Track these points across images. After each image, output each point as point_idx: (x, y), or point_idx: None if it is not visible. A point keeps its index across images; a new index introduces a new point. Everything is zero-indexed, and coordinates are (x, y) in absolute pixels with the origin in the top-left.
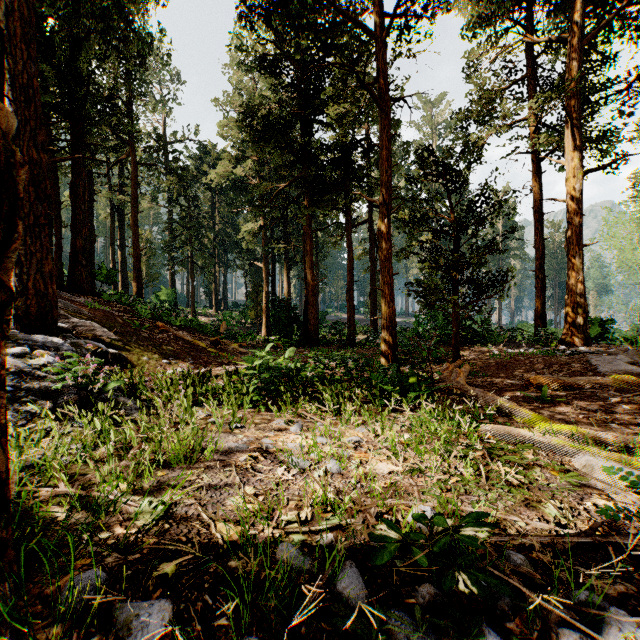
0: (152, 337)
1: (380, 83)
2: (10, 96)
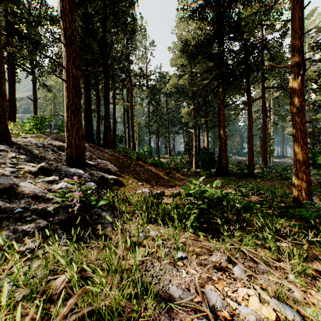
0: (135, 169)
1: None
2: (63, 43)
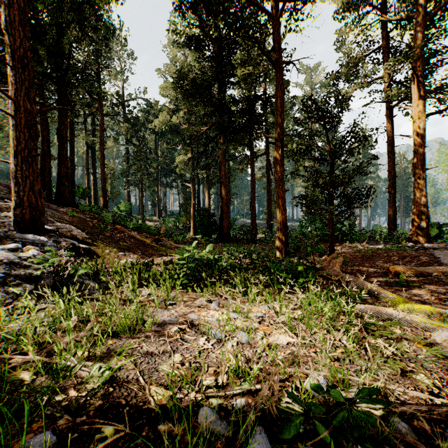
0: (112, 236)
1: (276, 50)
2: (11, 64)
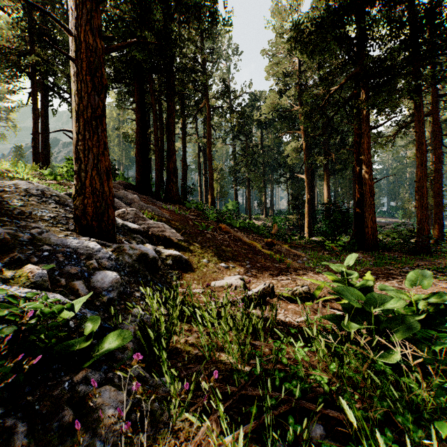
0: (214, 238)
1: None
2: None
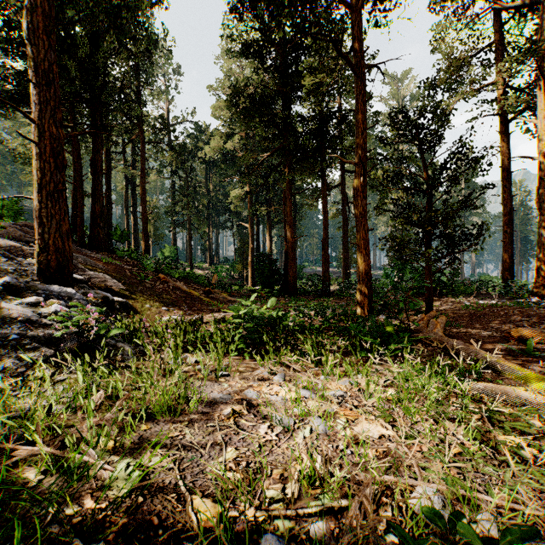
0: (154, 287)
1: (356, 51)
2: (33, 81)
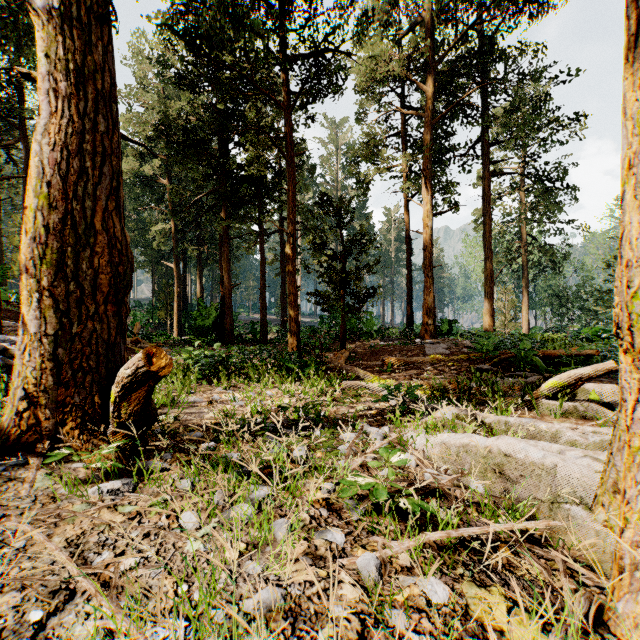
0: None
1: (288, 143)
2: None
